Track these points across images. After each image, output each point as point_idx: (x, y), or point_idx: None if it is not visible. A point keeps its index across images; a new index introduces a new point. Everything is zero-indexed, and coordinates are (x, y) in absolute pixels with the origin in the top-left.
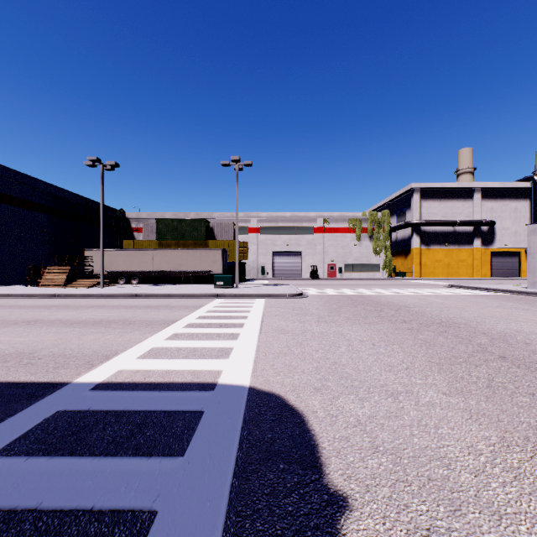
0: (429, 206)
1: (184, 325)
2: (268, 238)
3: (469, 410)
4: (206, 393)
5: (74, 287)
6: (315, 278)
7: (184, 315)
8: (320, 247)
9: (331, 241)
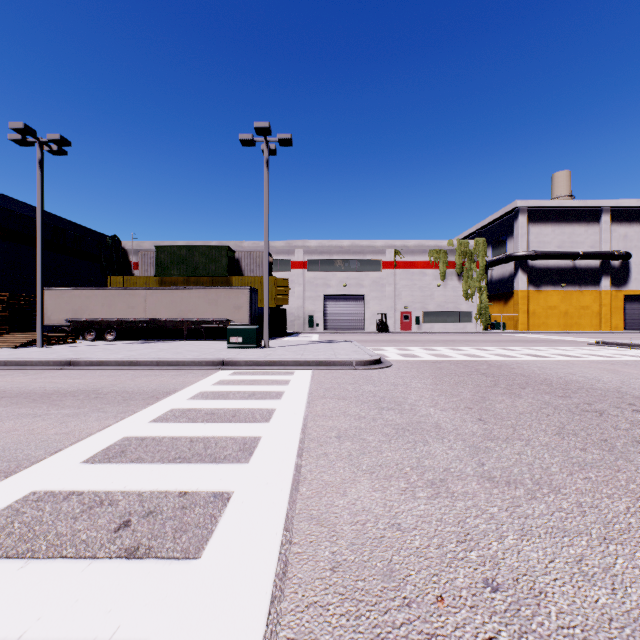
0: (539, 233)
1: None
2: (319, 276)
3: None
4: None
5: None
6: (383, 332)
7: (79, 433)
8: (391, 289)
9: (404, 280)
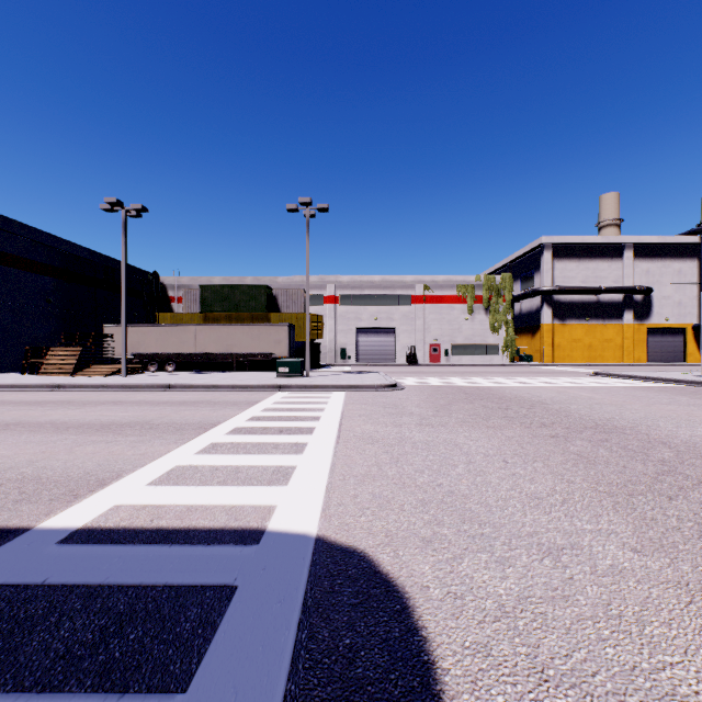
0: (564, 268)
1: (228, 430)
2: (351, 310)
3: (685, 584)
4: (246, 550)
5: (86, 375)
6: (412, 364)
7: (230, 415)
8: (420, 323)
9: (433, 314)
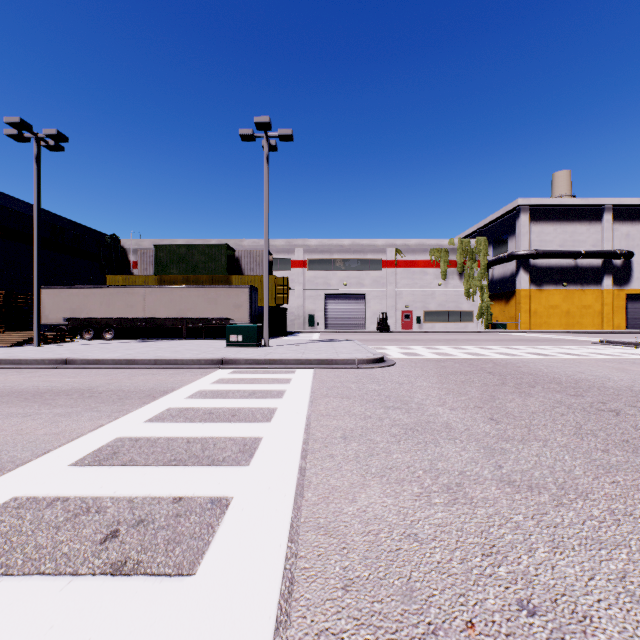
0: (541, 232)
1: None
2: (319, 275)
3: None
4: None
5: None
6: (384, 331)
7: (70, 434)
8: (391, 288)
9: (405, 279)
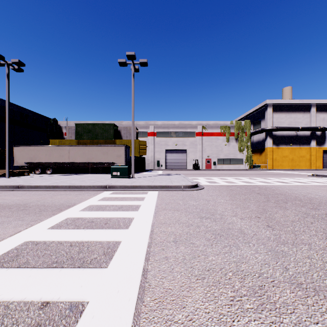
0: (278, 117)
1: None
2: (162, 140)
3: None
4: None
5: None
6: (196, 169)
7: None
8: (200, 147)
9: (207, 142)
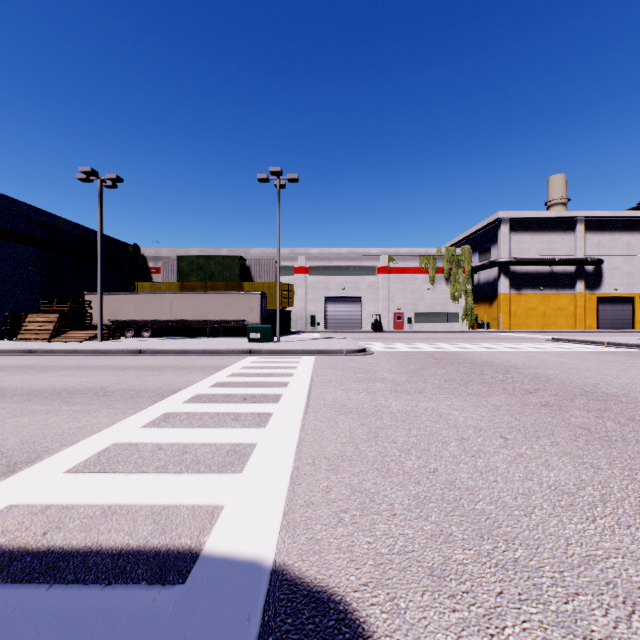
0: (520, 241)
1: (187, 397)
2: (320, 281)
3: None
4: (162, 597)
5: (62, 341)
6: (377, 331)
7: (194, 380)
8: (385, 292)
9: (397, 284)
